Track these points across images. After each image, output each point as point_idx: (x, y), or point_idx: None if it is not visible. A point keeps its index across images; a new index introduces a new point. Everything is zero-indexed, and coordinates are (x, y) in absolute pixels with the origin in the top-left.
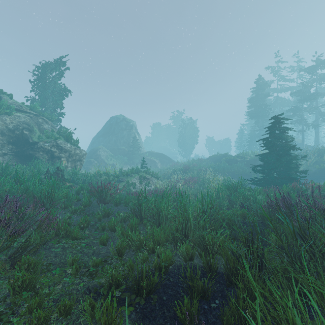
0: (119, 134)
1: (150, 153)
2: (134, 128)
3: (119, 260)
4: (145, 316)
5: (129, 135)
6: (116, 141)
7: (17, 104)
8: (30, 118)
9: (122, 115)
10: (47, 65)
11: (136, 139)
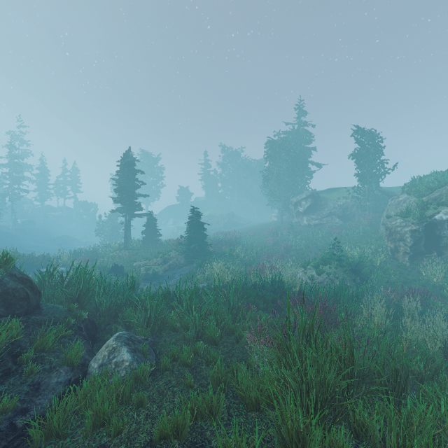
0: None
1: None
2: None
3: None
4: None
5: None
6: None
7: None
8: None
9: None
10: None
11: None
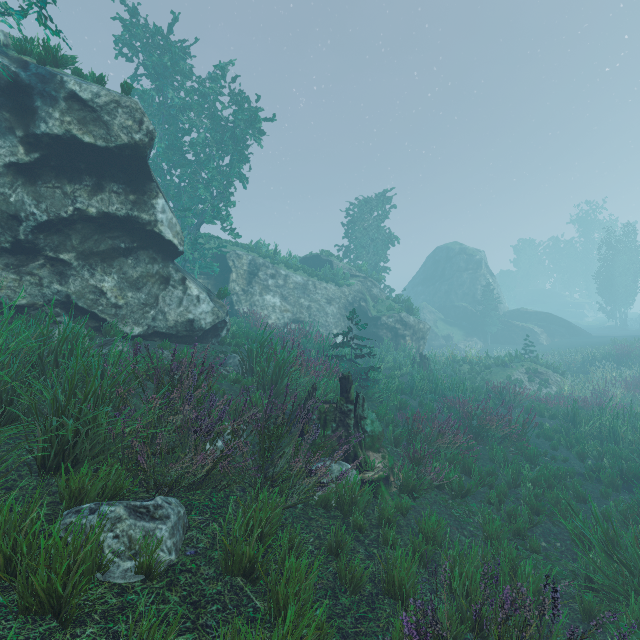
0: (454, 280)
1: (520, 313)
2: (483, 266)
3: (580, 463)
4: (632, 491)
5: (473, 281)
6: (448, 293)
7: (347, 268)
8: (361, 284)
9: (457, 242)
10: (366, 203)
11: (490, 289)
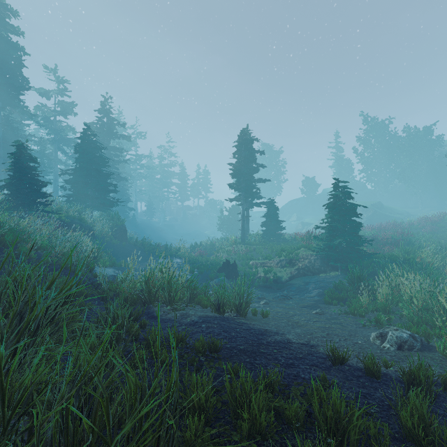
0: None
1: None
2: None
3: None
4: None
5: None
6: None
7: None
8: None
9: None
10: None
11: None
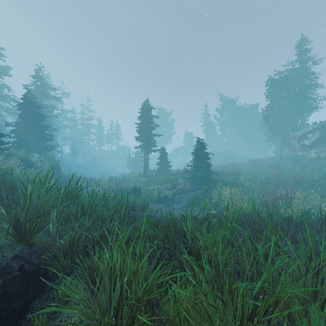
0: None
1: None
2: None
3: None
4: None
5: None
6: None
7: None
8: None
9: None
10: None
11: None
